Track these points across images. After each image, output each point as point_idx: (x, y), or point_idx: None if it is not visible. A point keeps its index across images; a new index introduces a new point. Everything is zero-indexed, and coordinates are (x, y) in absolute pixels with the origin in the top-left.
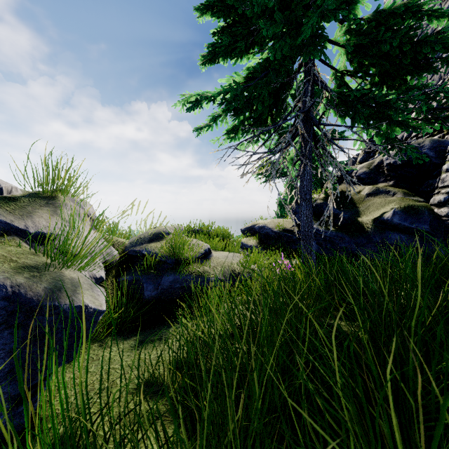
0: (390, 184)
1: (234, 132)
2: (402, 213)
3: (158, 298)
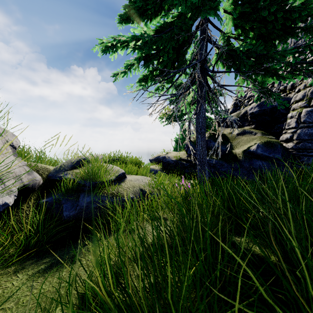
0: (252, 127)
1: (144, 81)
2: (263, 146)
3: (77, 217)
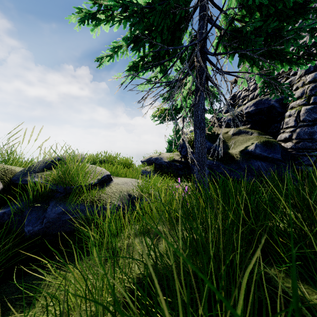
0: (248, 127)
1: (134, 69)
2: (262, 146)
3: (43, 233)
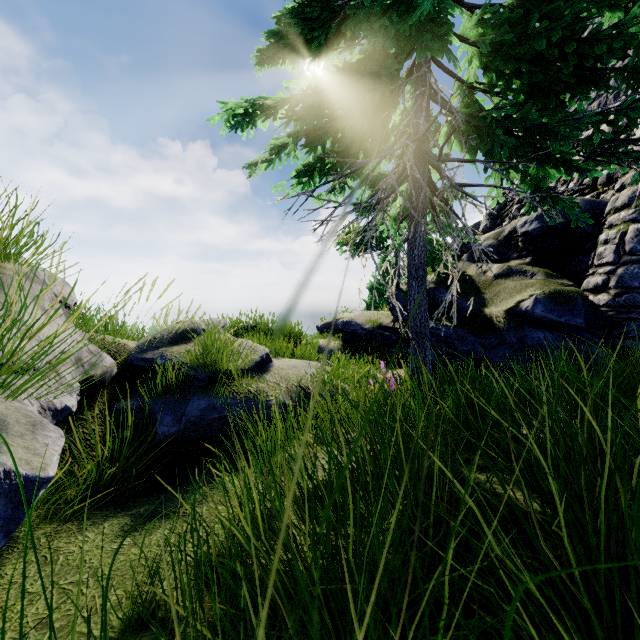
0: (526, 262)
1: (307, 175)
2: (547, 302)
3: (182, 437)
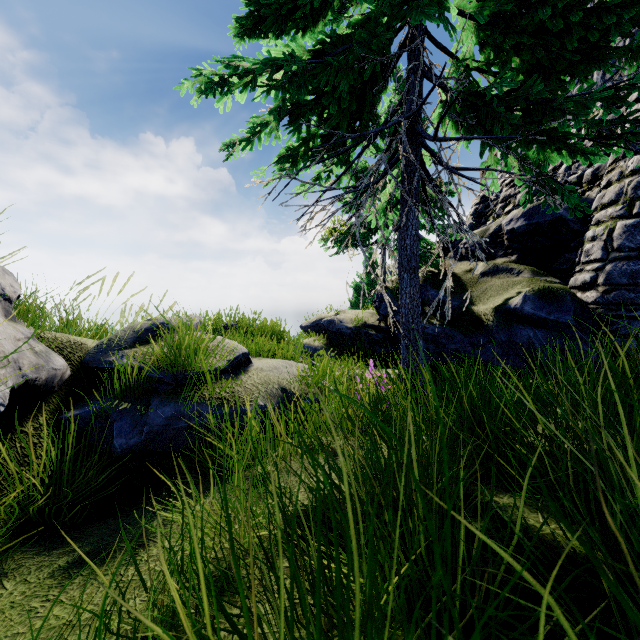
0: (512, 260)
1: (290, 161)
2: (536, 299)
3: (143, 450)
